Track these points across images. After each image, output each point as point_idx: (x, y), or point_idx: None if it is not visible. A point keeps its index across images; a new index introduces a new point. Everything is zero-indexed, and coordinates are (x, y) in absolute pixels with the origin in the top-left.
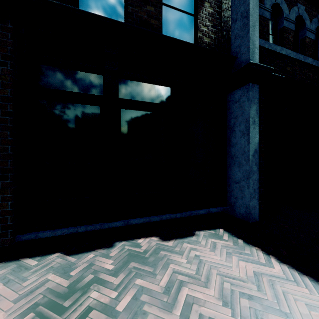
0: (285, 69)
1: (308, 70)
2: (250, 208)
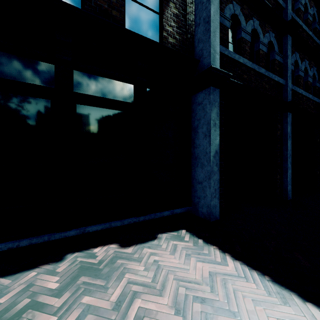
0: (243, 76)
1: (261, 79)
2: (211, 207)
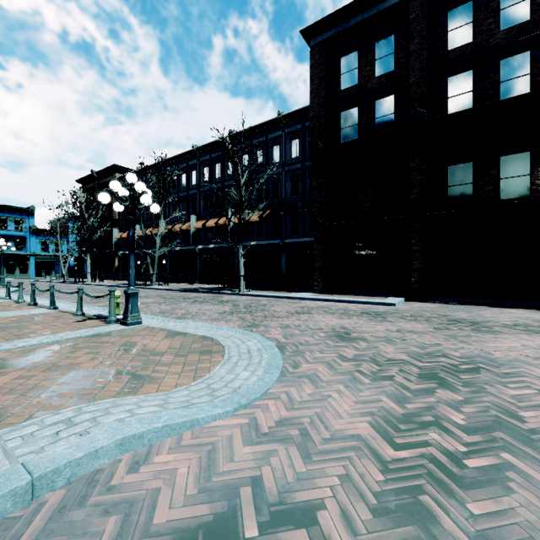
0: None
1: None
2: None
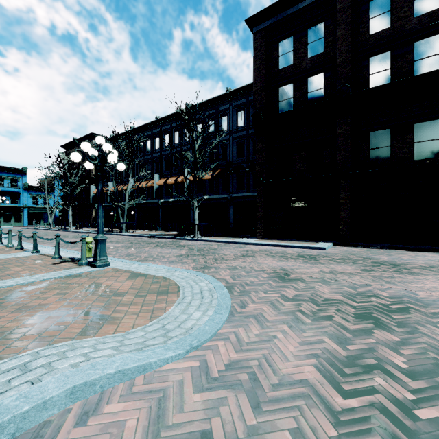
0: None
1: None
2: None
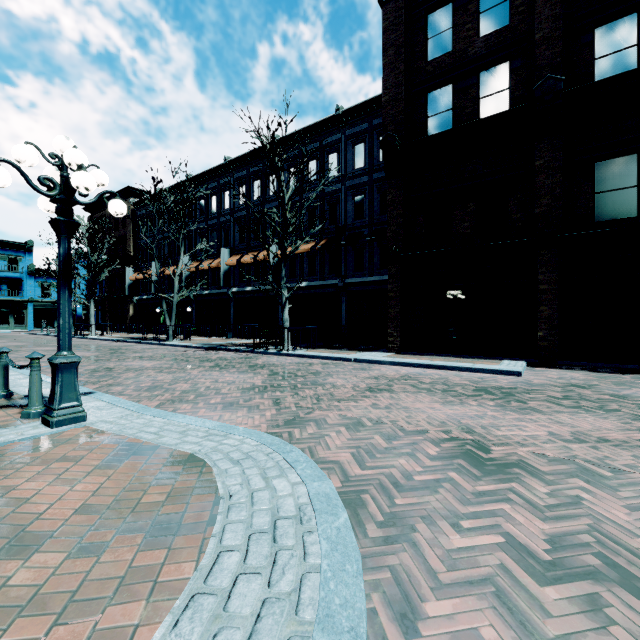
0: None
1: None
2: None
